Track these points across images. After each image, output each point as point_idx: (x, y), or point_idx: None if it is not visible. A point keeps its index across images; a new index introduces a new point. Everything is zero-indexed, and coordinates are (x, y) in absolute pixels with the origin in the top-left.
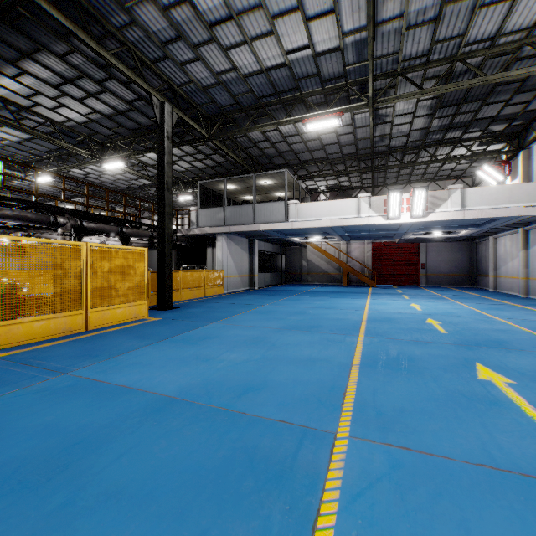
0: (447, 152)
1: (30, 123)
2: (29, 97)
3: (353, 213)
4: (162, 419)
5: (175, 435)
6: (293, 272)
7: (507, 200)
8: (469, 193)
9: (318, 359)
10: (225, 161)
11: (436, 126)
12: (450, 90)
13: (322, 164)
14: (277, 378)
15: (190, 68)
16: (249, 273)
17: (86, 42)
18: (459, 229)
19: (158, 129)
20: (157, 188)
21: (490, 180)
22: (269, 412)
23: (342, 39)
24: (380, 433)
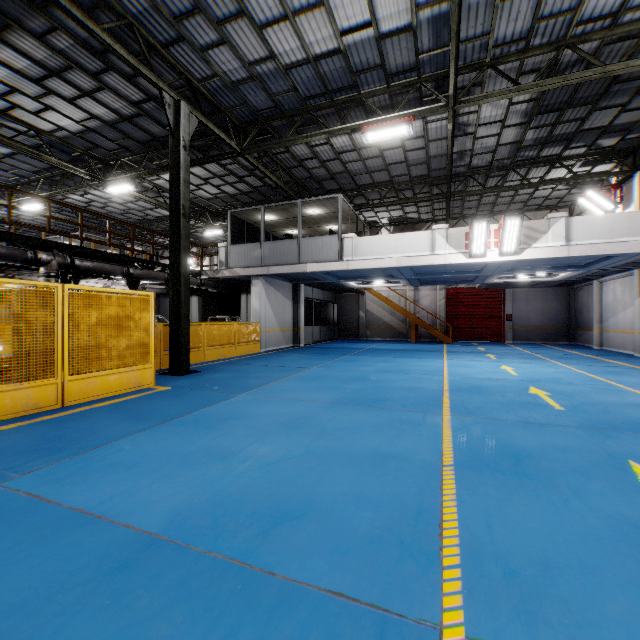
0: (541, 175)
1: (10, 133)
2: (4, 96)
3: (425, 250)
4: (124, 589)
5: (136, 637)
6: (348, 325)
7: (625, 232)
8: (575, 223)
9: (391, 455)
10: (263, 185)
11: (531, 139)
12: (556, 86)
13: (385, 190)
14: (329, 492)
15: (214, 55)
16: (294, 326)
17: (67, 9)
18: (558, 270)
19: (172, 136)
20: (170, 214)
21: (595, 210)
22: (315, 571)
23: (416, 15)
24: (523, 626)
